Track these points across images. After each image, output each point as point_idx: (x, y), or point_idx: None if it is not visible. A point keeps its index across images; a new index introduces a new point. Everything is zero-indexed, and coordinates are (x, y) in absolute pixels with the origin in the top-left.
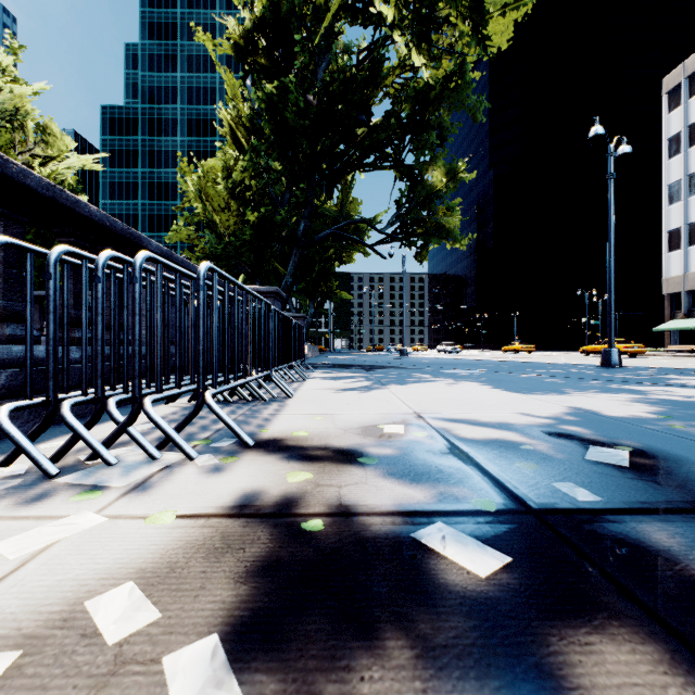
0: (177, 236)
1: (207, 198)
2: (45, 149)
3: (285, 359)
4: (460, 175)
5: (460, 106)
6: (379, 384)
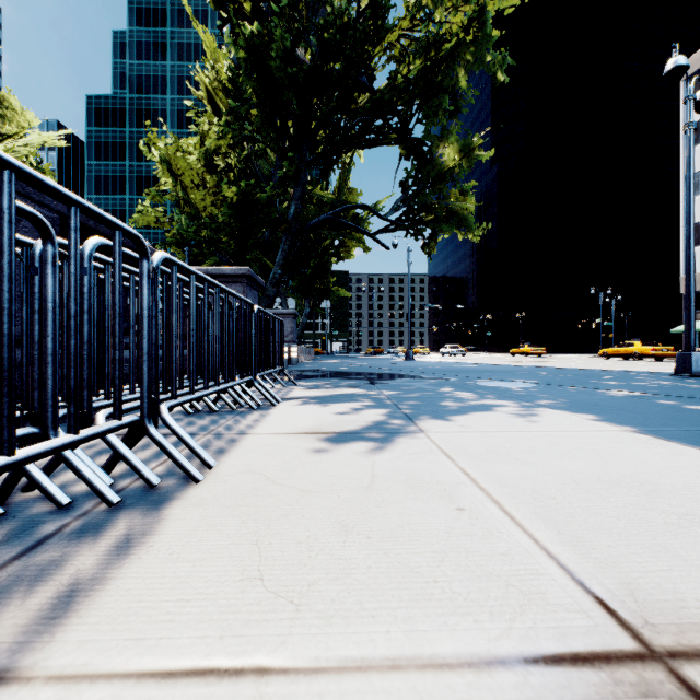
0: (145, 219)
1: (179, 172)
2: (1, 124)
3: (227, 374)
4: (476, 150)
5: (479, 66)
6: (402, 418)
